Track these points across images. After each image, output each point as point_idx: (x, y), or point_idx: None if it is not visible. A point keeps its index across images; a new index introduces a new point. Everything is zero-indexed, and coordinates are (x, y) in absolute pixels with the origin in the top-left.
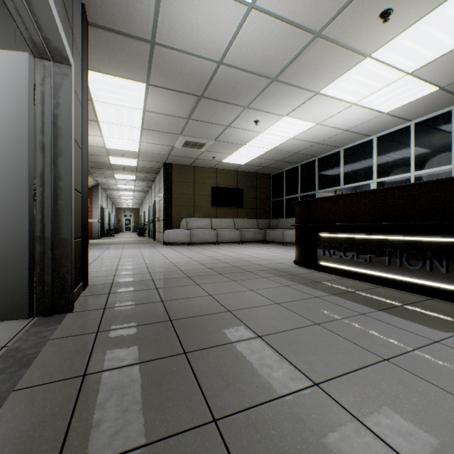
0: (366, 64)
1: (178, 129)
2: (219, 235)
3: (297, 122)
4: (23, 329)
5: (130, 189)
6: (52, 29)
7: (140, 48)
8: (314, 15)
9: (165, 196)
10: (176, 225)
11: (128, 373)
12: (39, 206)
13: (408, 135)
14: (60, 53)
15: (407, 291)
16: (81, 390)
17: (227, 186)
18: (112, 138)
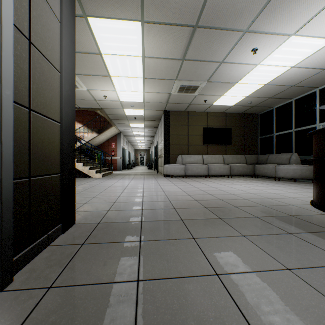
0: None
1: (173, 74)
2: (210, 169)
3: (306, 41)
4: None
5: (142, 135)
6: None
7: None
8: None
9: (164, 137)
10: (173, 160)
11: None
12: None
13: None
14: None
15: None
16: None
17: (216, 127)
18: (122, 91)
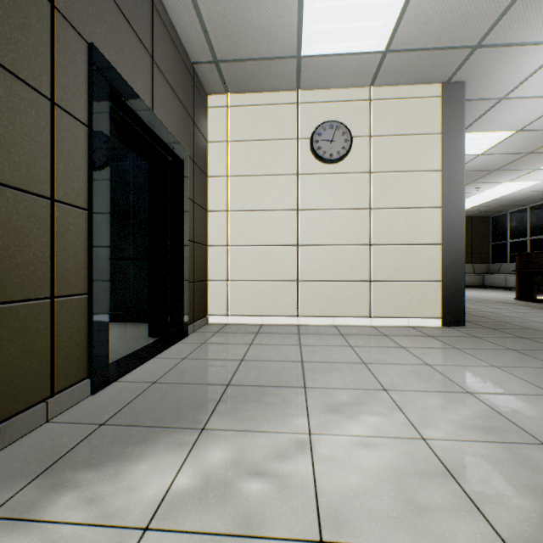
0: None
1: None
2: None
3: (519, 183)
4: None
5: None
6: None
7: None
8: (524, 149)
9: None
10: None
11: None
12: None
13: None
14: None
15: None
16: None
17: None
18: None
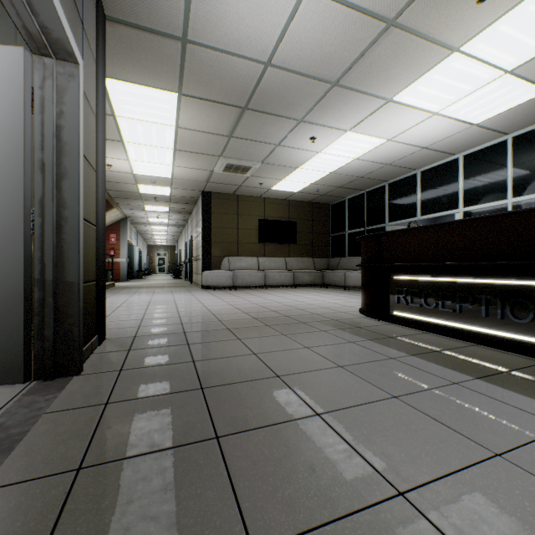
0: (453, 60)
1: (218, 149)
2: (267, 277)
3: (363, 138)
4: (14, 398)
5: (164, 223)
6: (50, 13)
7: (169, 48)
8: None
9: (203, 231)
10: (216, 265)
11: (137, 467)
12: (38, 241)
13: (504, 153)
14: (63, 47)
15: (512, 351)
16: (71, 493)
17: (277, 219)
18: (140, 162)
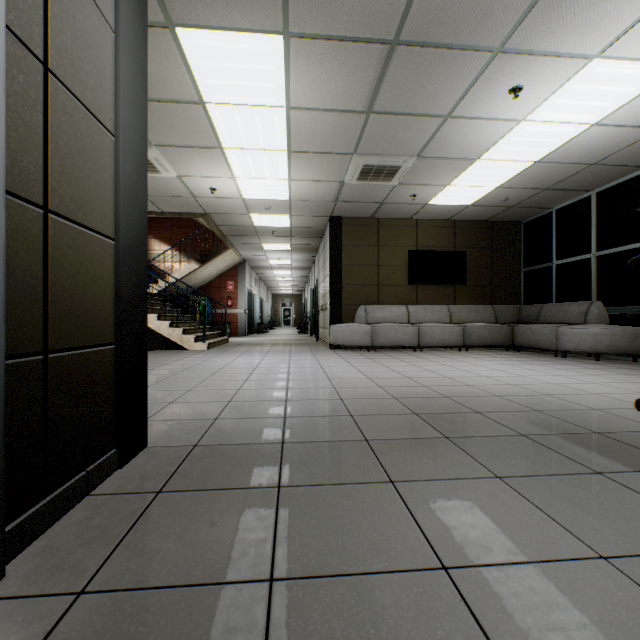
0: None
1: (349, 142)
2: (422, 333)
3: (625, 70)
4: None
5: (286, 266)
6: None
7: None
8: None
9: (331, 271)
10: (348, 316)
11: None
12: None
13: None
14: None
15: None
16: None
17: (435, 249)
18: (248, 179)
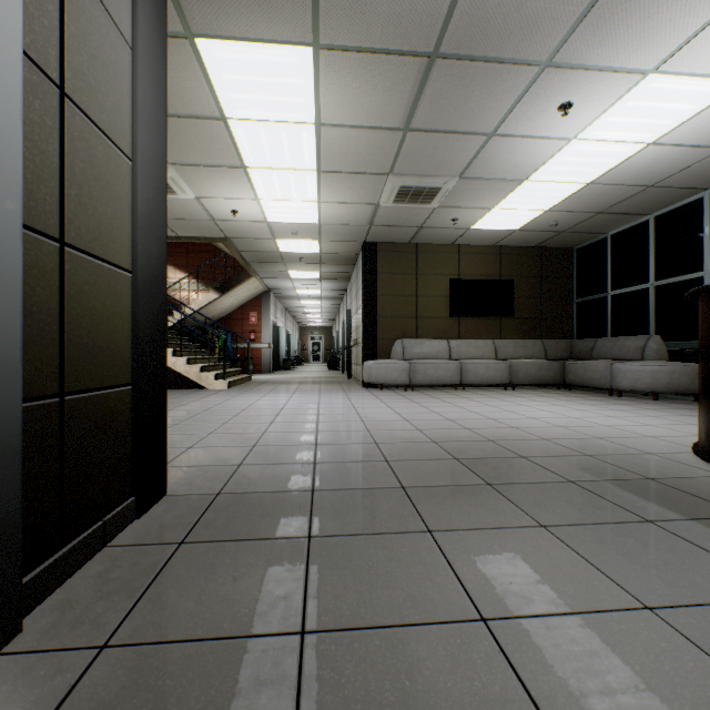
0: None
1: (384, 161)
2: (465, 371)
3: (683, 86)
4: None
5: (315, 296)
6: None
7: None
8: None
9: (365, 301)
10: (383, 352)
11: None
12: None
13: None
14: None
15: None
16: None
17: (479, 278)
18: (273, 201)
